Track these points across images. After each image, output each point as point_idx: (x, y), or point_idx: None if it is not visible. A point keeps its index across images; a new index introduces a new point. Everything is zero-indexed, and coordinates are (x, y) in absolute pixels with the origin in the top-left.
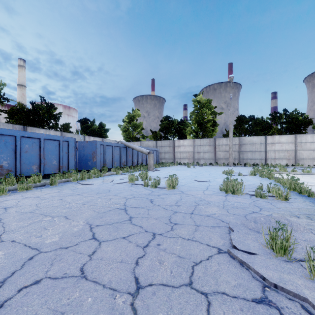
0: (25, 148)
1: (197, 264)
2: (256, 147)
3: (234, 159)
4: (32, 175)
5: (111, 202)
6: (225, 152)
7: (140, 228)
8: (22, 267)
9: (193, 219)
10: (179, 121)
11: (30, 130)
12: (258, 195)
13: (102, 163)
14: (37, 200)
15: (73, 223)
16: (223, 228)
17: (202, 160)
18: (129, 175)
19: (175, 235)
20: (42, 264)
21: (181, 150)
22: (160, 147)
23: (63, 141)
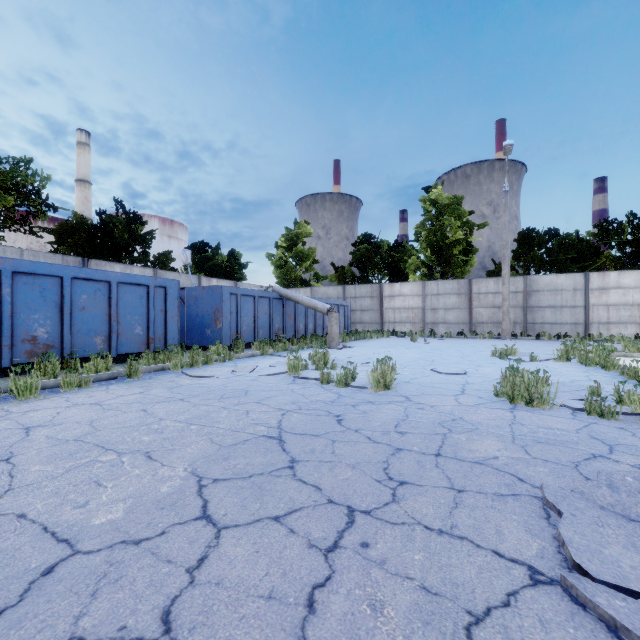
0: (80, 301)
1: (480, 619)
2: (564, 298)
3: (512, 323)
4: (93, 356)
5: (249, 419)
6: (493, 309)
7: (315, 491)
8: (22, 598)
9: (443, 470)
10: (393, 245)
11: (96, 266)
12: (595, 410)
13: (233, 332)
14: (95, 410)
15: (162, 471)
16: (528, 501)
17: (441, 325)
18: (289, 359)
19: (406, 516)
20: (71, 592)
21: (396, 304)
22: (351, 299)
23: (155, 286)
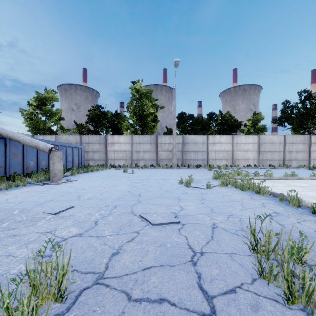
0: None
1: None
2: (199, 147)
3: (177, 160)
4: None
5: None
6: (168, 152)
7: None
8: None
9: None
10: (114, 113)
11: None
12: None
13: None
14: None
15: None
16: None
17: (141, 161)
18: None
19: None
20: None
21: (115, 148)
22: (86, 144)
23: None
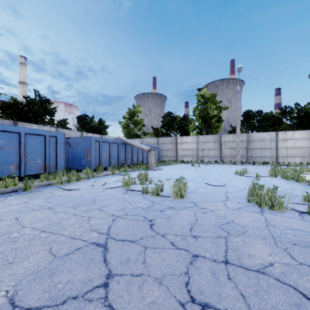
0: None
1: None
2: (266, 144)
3: (241, 156)
4: (3, 177)
5: (88, 225)
6: (232, 150)
7: None
8: None
9: (236, 285)
10: (182, 117)
11: (21, 125)
12: None
13: (97, 162)
14: None
15: None
16: None
17: (206, 157)
18: (123, 179)
19: None
20: None
21: (184, 147)
22: (161, 144)
23: (50, 136)
